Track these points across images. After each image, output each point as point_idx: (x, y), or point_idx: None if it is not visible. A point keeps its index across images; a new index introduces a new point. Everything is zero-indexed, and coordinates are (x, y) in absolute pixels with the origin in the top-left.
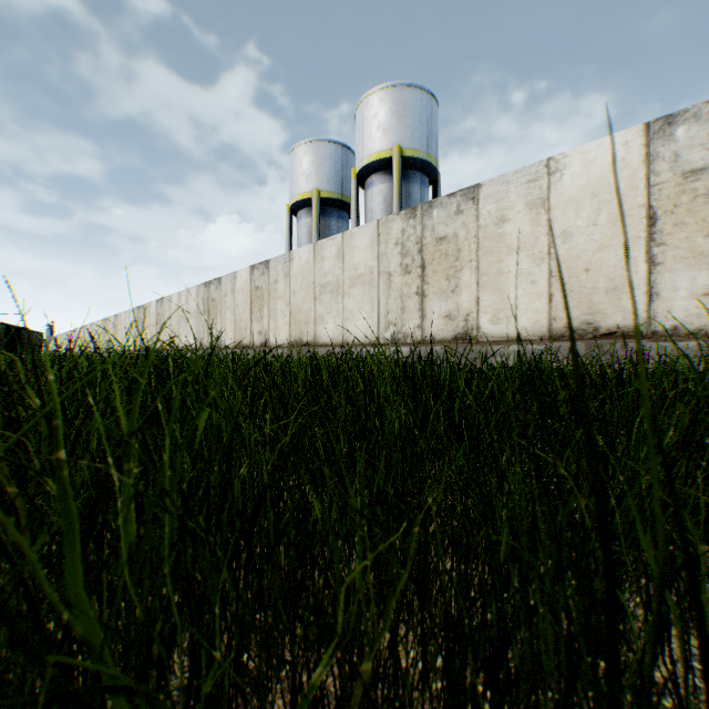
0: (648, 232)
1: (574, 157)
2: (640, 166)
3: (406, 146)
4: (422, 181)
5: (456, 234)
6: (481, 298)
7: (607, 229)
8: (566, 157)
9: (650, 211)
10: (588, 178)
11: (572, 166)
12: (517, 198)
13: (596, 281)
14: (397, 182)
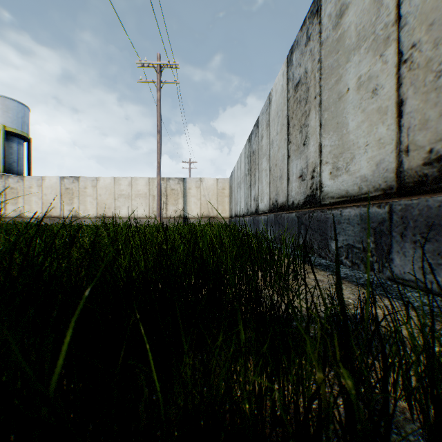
0: (61, 197)
1: (48, 178)
2: (60, 184)
3: (9, 126)
4: (20, 142)
5: (18, 188)
6: (26, 206)
7: (54, 195)
8: (47, 177)
9: (62, 193)
10: (51, 183)
11: (48, 180)
12: (36, 183)
13: (52, 206)
14: (3, 141)
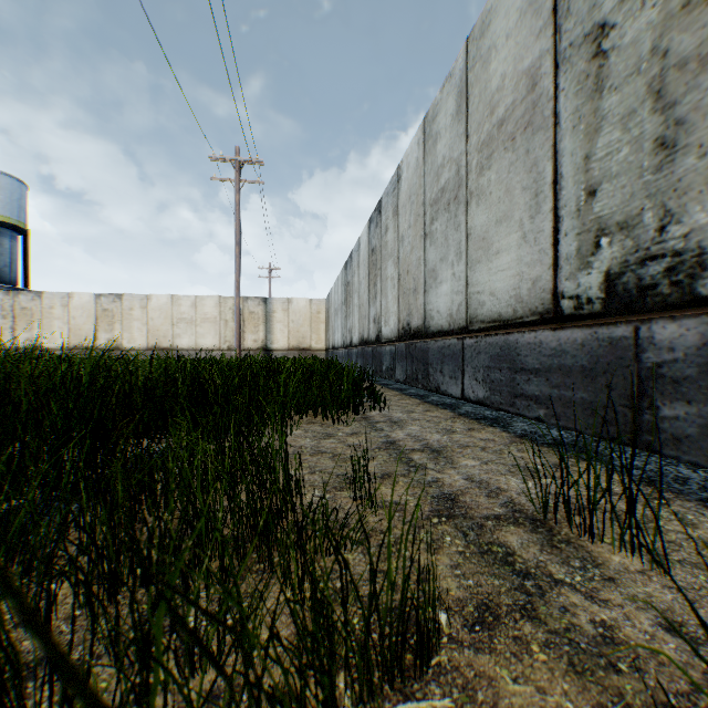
0: (97, 322)
1: (78, 295)
2: (95, 304)
3: None
4: (15, 236)
5: (34, 308)
6: (45, 334)
7: (87, 319)
8: (76, 294)
9: (97, 316)
10: (82, 303)
11: (77, 297)
12: (59, 302)
13: (84, 333)
14: None
